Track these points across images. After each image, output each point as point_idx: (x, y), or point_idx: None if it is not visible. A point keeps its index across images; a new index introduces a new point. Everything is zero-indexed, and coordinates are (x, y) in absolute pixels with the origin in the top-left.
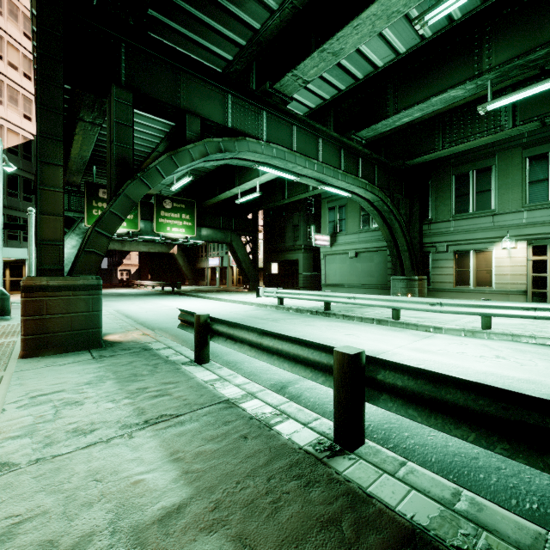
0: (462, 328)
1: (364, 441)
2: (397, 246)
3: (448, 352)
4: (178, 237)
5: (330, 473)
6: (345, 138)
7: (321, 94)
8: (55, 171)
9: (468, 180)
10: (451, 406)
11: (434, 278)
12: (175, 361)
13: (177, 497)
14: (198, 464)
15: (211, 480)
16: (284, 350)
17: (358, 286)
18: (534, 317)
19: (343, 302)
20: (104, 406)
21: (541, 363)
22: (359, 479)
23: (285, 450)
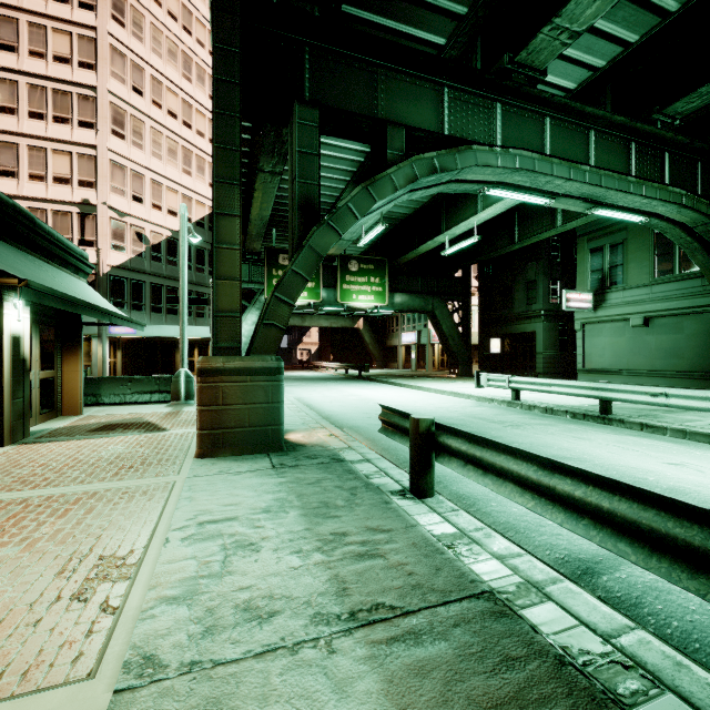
0: None
1: None
2: None
3: None
4: (365, 307)
5: None
6: (639, 123)
7: (590, 62)
8: (231, 224)
9: None
10: None
11: None
12: (380, 486)
13: None
14: None
15: None
16: (621, 514)
17: (650, 374)
18: None
19: (640, 401)
20: (287, 560)
21: None
22: None
23: None
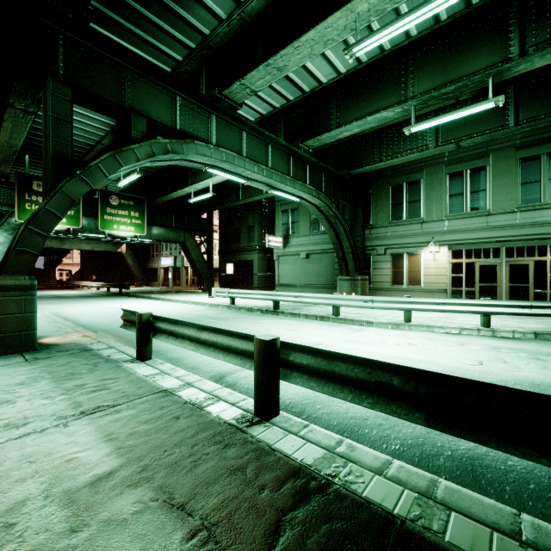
0: (389, 322)
1: (279, 412)
2: (342, 248)
3: (372, 342)
4: (126, 236)
5: (246, 437)
6: (293, 146)
7: (272, 103)
8: None
9: (402, 191)
10: (337, 376)
11: (374, 278)
12: (117, 359)
13: (108, 466)
14: (131, 441)
15: (142, 452)
16: (219, 342)
17: (309, 286)
18: (444, 311)
19: (290, 300)
20: (38, 402)
21: (441, 348)
22: (269, 439)
23: (212, 425)
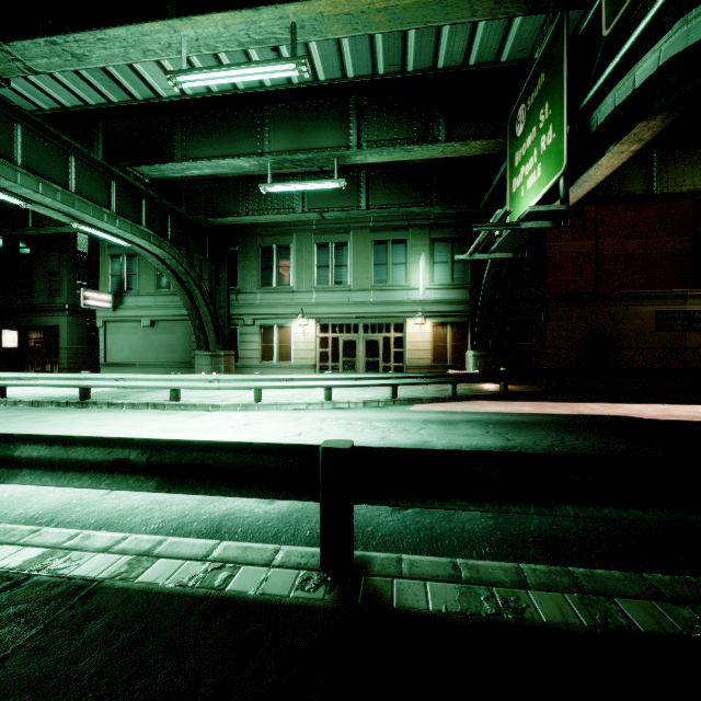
0: (238, 403)
1: None
2: (200, 315)
3: (203, 428)
4: None
5: None
6: (116, 168)
7: (80, 94)
8: None
9: (273, 254)
10: (75, 463)
11: (242, 354)
12: None
13: None
14: None
15: None
16: None
17: (155, 365)
18: (292, 387)
19: (108, 385)
20: None
21: (275, 425)
22: None
23: None
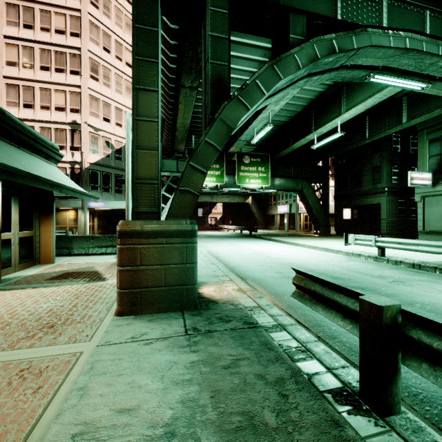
0: None
1: None
2: None
3: None
4: (254, 188)
5: None
6: None
7: None
8: (150, 98)
9: None
10: None
11: None
12: (312, 379)
13: None
14: None
15: None
16: None
17: None
18: None
19: None
20: None
21: None
22: None
23: None
